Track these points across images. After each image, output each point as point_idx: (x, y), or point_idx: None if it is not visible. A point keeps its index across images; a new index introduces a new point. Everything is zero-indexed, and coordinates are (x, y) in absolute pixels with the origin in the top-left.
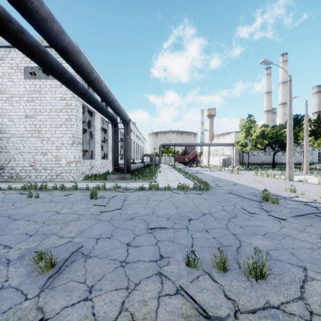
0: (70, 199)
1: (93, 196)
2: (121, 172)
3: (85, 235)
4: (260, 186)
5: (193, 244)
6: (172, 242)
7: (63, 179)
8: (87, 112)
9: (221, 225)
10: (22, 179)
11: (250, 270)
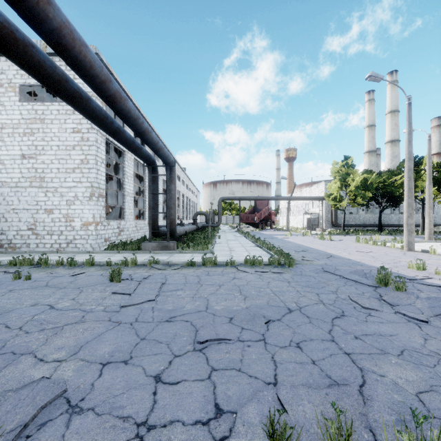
0: (78, 283)
1: (114, 278)
2: (162, 238)
3: (83, 357)
4: (368, 259)
5: (277, 376)
6: (239, 372)
7: (77, 249)
8: (113, 151)
9: (322, 333)
10: (17, 248)
11: None
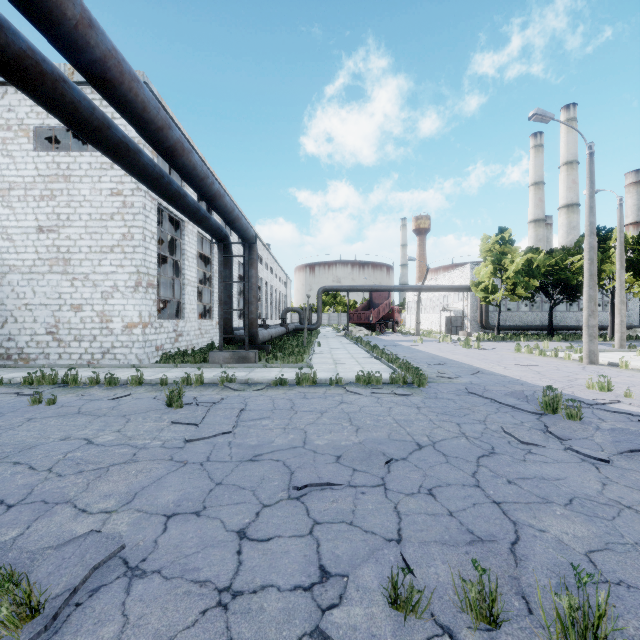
0: (123, 409)
1: (173, 402)
2: (238, 346)
3: (139, 507)
4: (531, 376)
5: (401, 531)
6: (350, 526)
7: (116, 361)
8: (167, 222)
9: (463, 476)
10: (31, 360)
11: (562, 627)
